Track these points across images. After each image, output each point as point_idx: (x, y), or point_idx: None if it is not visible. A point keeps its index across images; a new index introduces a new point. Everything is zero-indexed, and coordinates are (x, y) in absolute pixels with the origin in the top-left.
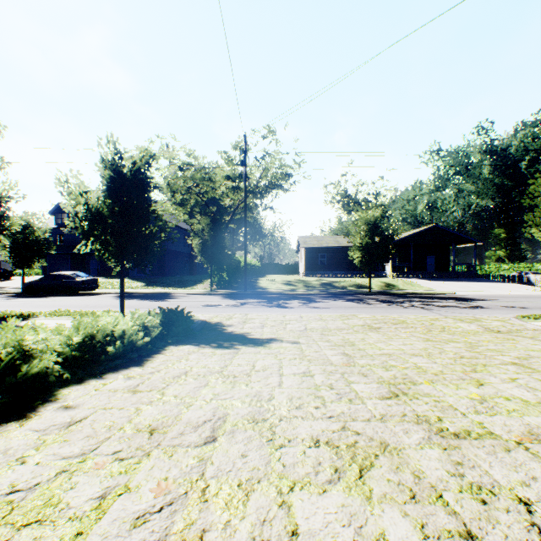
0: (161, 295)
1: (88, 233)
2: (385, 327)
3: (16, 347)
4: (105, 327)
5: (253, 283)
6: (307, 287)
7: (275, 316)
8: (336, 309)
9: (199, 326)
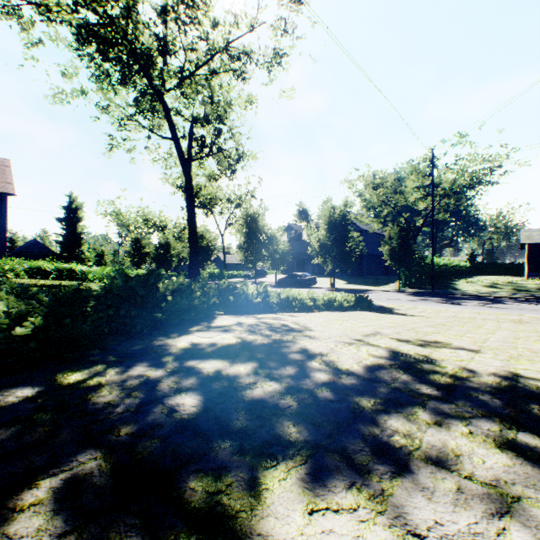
0: (358, 290)
1: (317, 254)
2: (535, 323)
3: (312, 297)
4: (332, 297)
5: (446, 284)
6: (515, 291)
7: (438, 308)
8: (511, 310)
9: (377, 308)
